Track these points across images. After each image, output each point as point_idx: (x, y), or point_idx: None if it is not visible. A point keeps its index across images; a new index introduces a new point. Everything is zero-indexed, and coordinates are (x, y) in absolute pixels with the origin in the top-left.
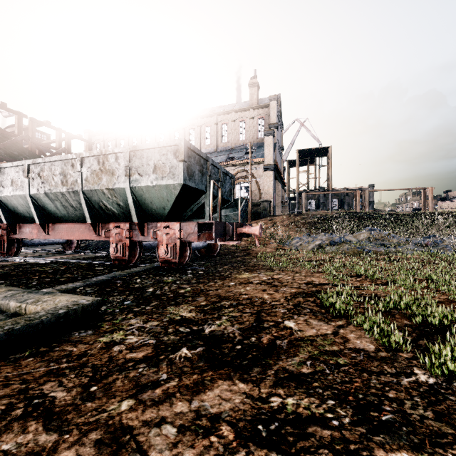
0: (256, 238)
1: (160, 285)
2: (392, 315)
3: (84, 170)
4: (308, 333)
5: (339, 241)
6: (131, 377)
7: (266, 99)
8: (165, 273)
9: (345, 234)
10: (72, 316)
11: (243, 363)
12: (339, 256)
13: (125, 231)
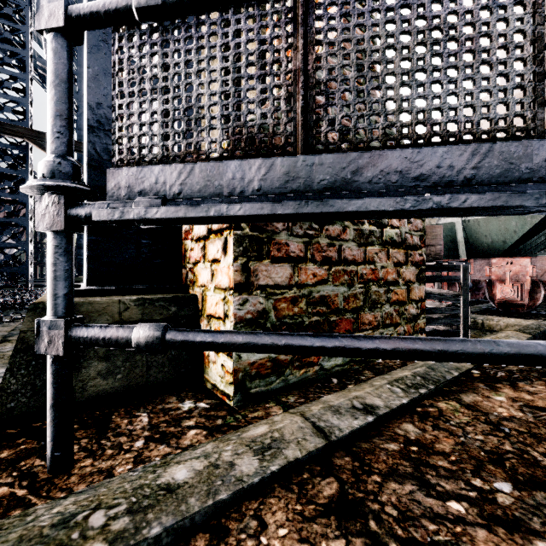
0: None
1: None
2: None
3: None
4: None
5: None
6: None
7: None
8: (517, 315)
9: None
10: None
11: None
12: None
13: None
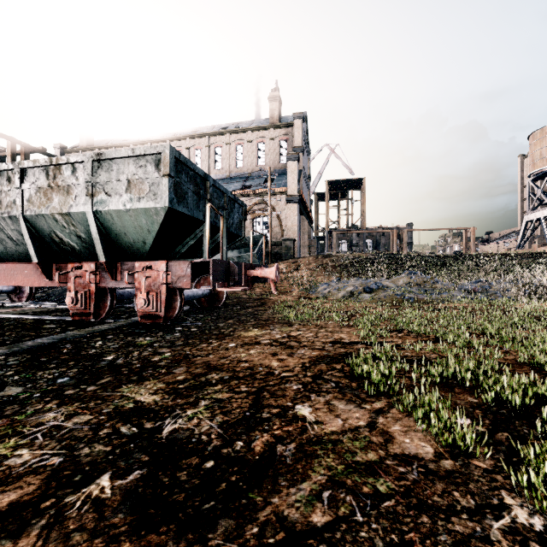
0: (272, 283)
1: (128, 349)
2: (450, 389)
3: (26, 187)
4: (330, 428)
5: (375, 287)
6: None
7: (290, 117)
8: (144, 331)
9: (382, 278)
10: None
11: (204, 507)
12: (375, 305)
13: (87, 274)
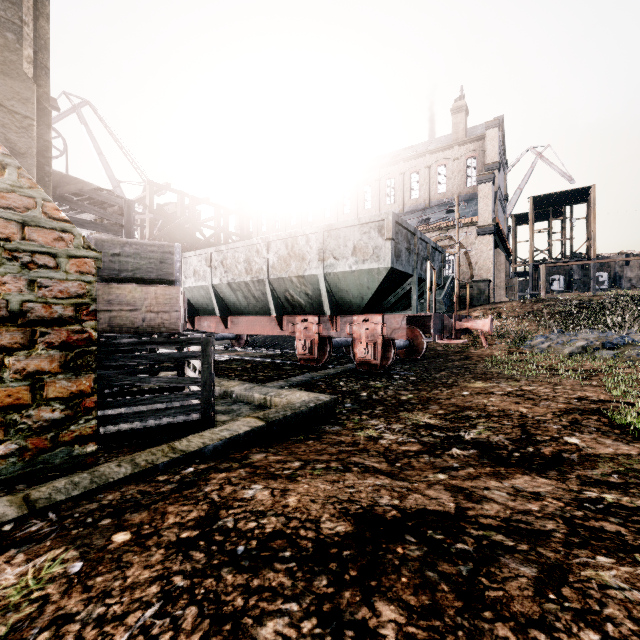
0: (482, 335)
1: (372, 390)
2: None
3: (270, 256)
4: (603, 451)
5: (620, 343)
6: (424, 462)
7: (480, 127)
8: (367, 377)
9: (630, 330)
10: (318, 411)
11: (532, 466)
12: (623, 364)
13: (314, 326)
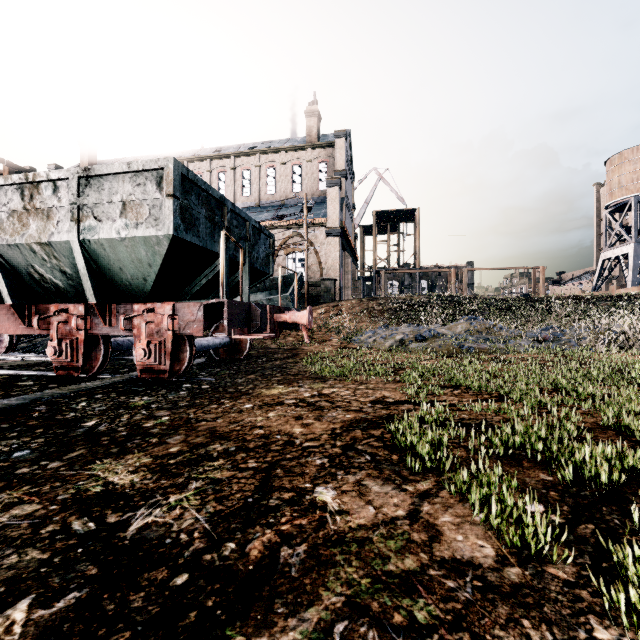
0: (304, 330)
1: (117, 412)
2: (517, 463)
3: None
4: (358, 520)
5: (428, 335)
6: None
7: (331, 136)
8: (142, 389)
9: (437, 325)
10: None
11: None
12: (428, 356)
13: (74, 319)
